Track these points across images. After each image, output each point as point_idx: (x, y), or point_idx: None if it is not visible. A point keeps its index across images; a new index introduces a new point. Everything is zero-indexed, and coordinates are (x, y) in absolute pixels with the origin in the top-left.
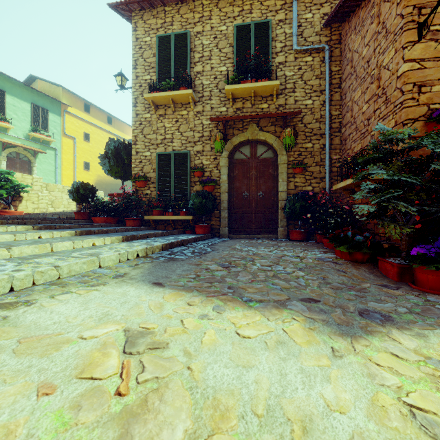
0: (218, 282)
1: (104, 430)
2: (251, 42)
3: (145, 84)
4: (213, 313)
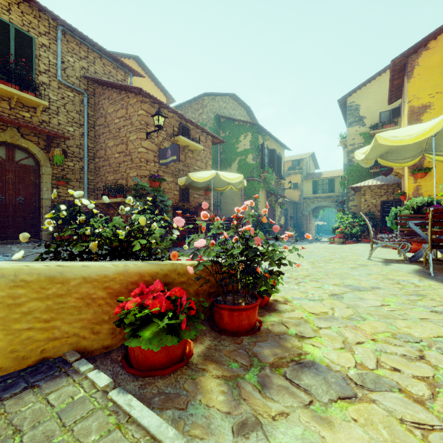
0: None
1: None
2: (10, 44)
3: None
4: None
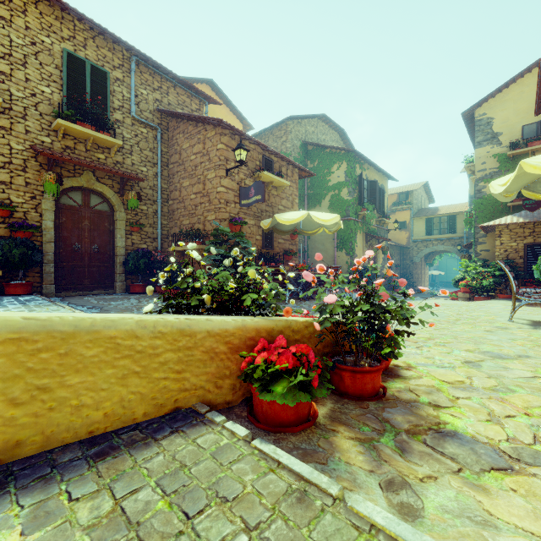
0: None
1: None
2: (86, 82)
3: None
4: None
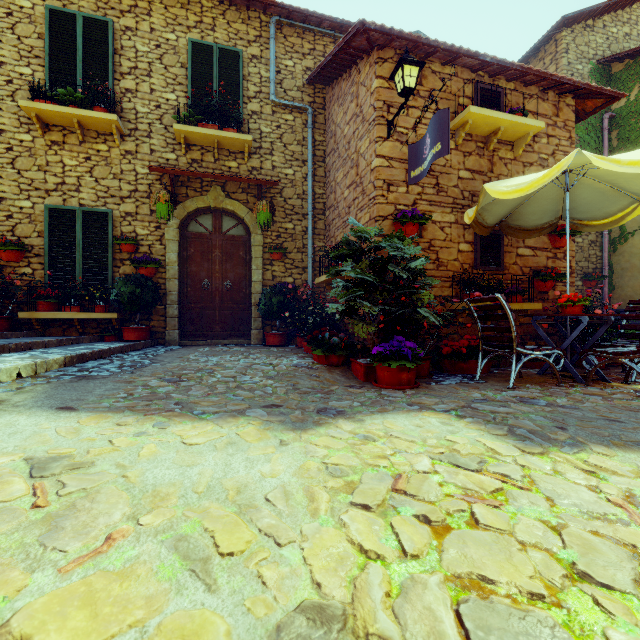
0: (161, 399)
1: (27, 531)
2: (214, 72)
3: (20, 80)
4: (154, 429)
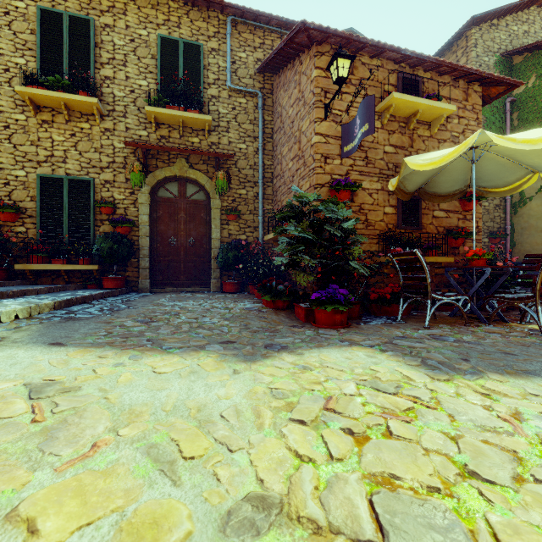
0: (135, 336)
1: (28, 440)
2: (179, 62)
3: (15, 69)
4: (129, 361)
